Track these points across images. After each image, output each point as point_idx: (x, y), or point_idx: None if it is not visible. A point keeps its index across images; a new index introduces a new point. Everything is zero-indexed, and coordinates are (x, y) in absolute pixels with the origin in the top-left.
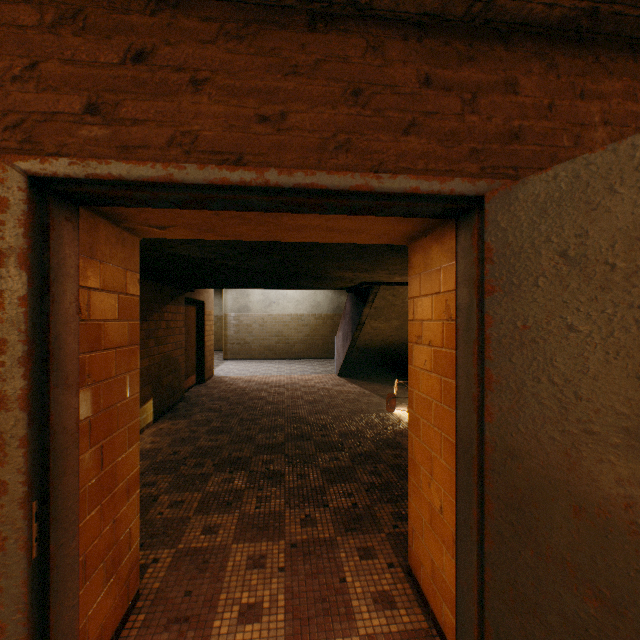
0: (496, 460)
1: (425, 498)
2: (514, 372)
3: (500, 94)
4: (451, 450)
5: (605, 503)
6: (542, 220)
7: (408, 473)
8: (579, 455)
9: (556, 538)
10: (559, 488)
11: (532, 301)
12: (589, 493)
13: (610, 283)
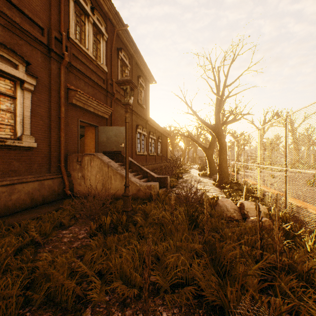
0: (99, 142)
1: (89, 152)
2: (100, 136)
3: (99, 120)
4: (93, 145)
5: (105, 141)
6: (102, 128)
7: (85, 151)
8: (104, 140)
9: (103, 144)
10: (103, 142)
11: (101, 133)
12: (104, 141)
13: (105, 132)
